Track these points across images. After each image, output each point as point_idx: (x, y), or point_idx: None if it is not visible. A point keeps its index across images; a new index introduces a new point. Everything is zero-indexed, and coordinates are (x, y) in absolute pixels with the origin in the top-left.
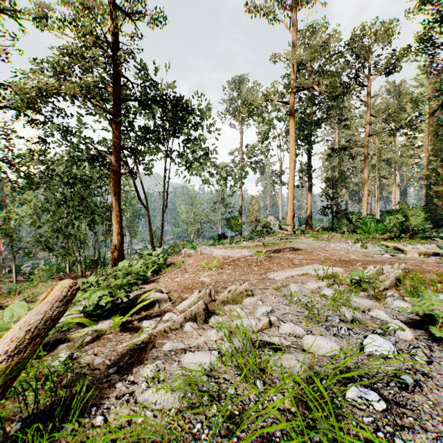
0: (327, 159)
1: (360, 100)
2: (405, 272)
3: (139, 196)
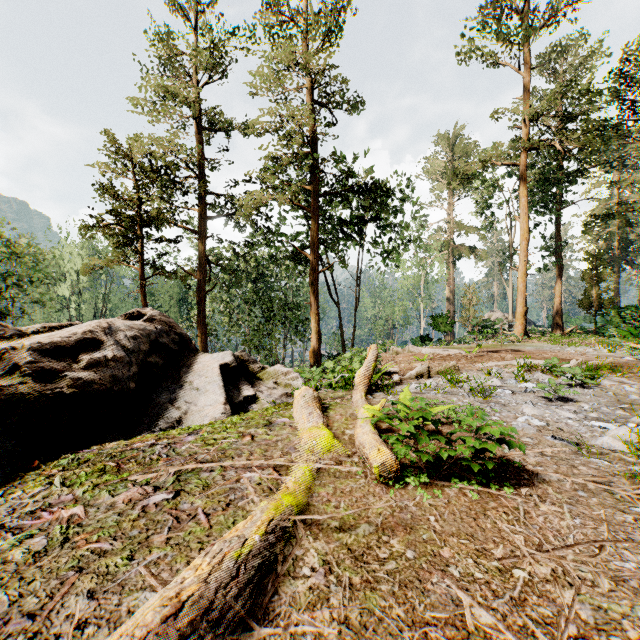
0: (584, 231)
1: (639, 141)
2: (611, 366)
3: (330, 292)
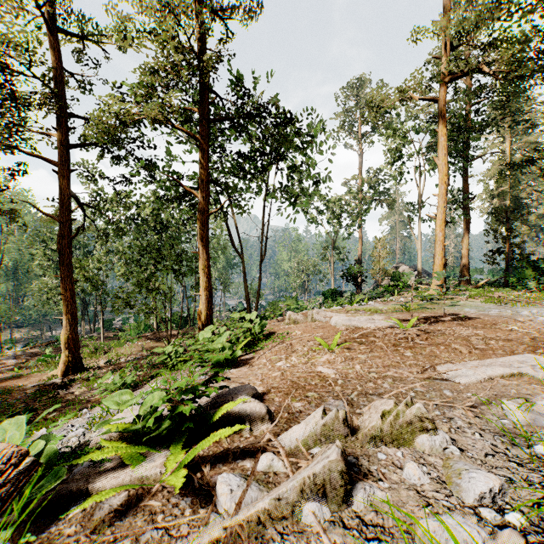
0: (499, 179)
1: None
2: None
3: (231, 241)
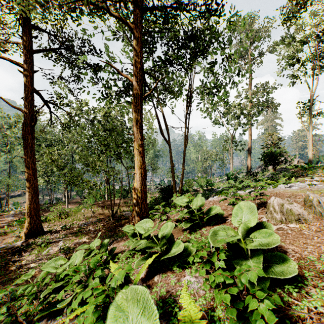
0: None
1: None
2: None
3: (161, 130)
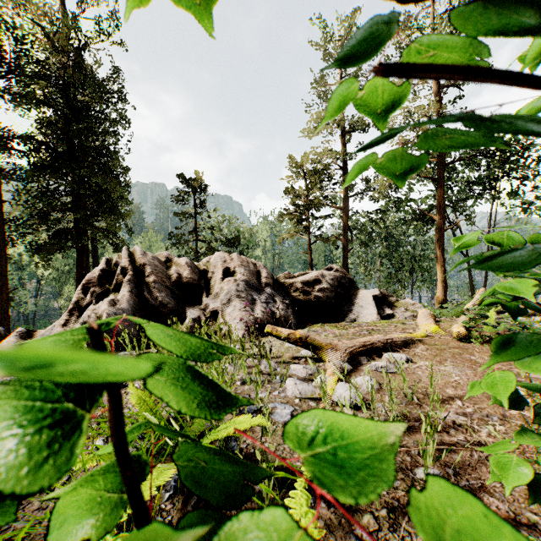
0: None
1: None
2: None
3: None
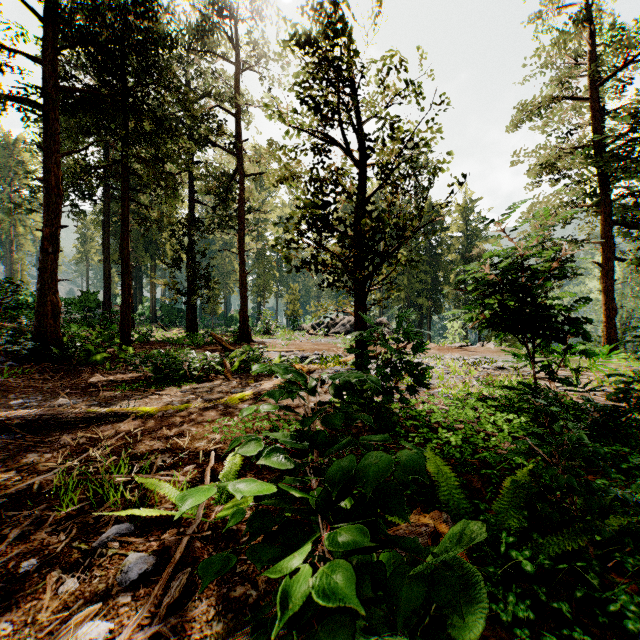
0: None
1: None
2: None
3: None
